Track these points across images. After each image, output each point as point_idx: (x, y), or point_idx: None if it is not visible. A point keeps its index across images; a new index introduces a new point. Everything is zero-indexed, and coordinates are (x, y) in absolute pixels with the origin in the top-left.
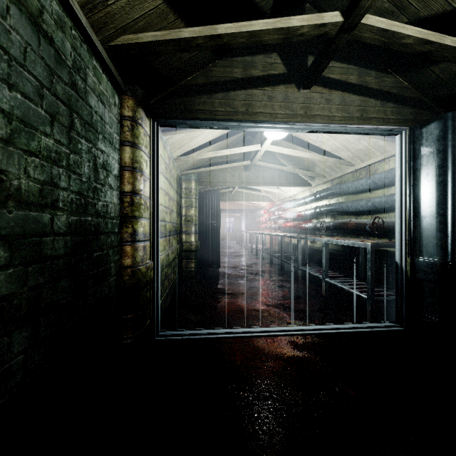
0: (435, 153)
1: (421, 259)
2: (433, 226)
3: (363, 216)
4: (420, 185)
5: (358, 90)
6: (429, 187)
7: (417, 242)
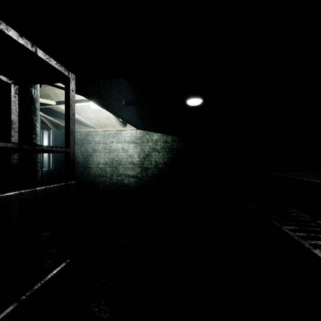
0: (48, 140)
1: (44, 170)
2: (47, 160)
3: None
4: None
5: None
6: None
7: (43, 165)
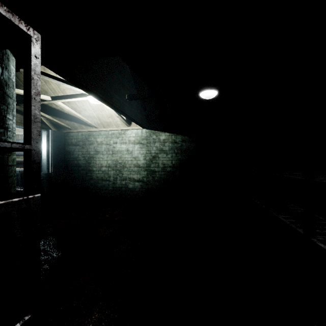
0: (46, 140)
1: (42, 173)
2: (46, 162)
3: (20, 157)
4: (42, 149)
5: (19, 112)
6: (45, 150)
7: (41, 167)
